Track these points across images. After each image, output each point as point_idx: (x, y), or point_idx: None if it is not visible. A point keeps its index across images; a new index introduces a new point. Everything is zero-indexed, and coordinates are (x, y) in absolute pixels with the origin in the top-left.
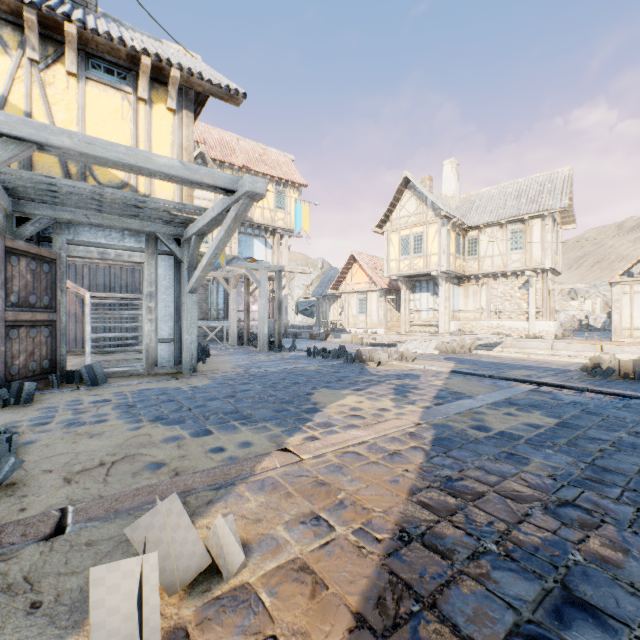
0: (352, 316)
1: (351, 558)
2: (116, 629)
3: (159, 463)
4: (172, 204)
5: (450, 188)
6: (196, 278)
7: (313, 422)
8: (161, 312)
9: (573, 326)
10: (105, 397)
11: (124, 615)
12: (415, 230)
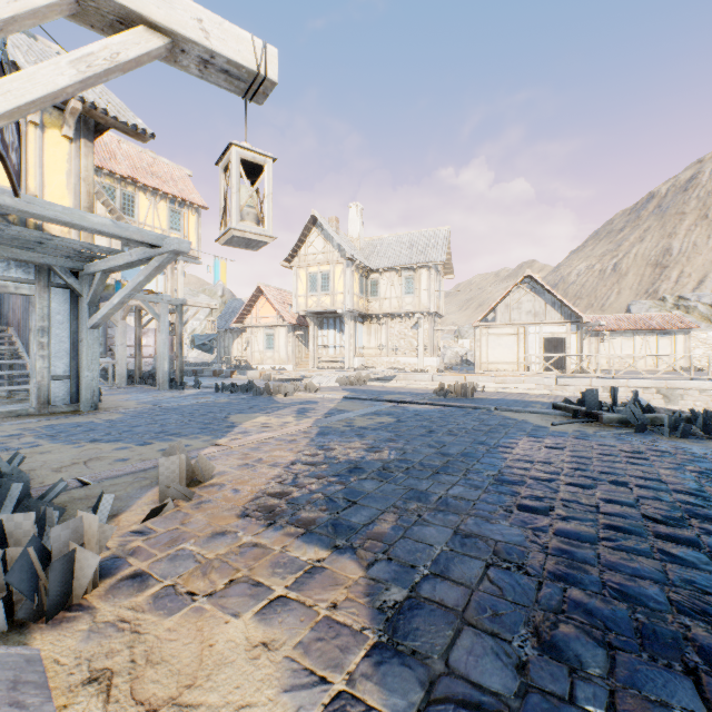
0: (259, 352)
1: (267, 471)
2: (169, 485)
3: (125, 458)
4: (84, 245)
5: (356, 230)
6: (103, 315)
7: (234, 432)
8: (55, 348)
9: (457, 361)
10: (13, 432)
11: (172, 479)
12: (323, 268)
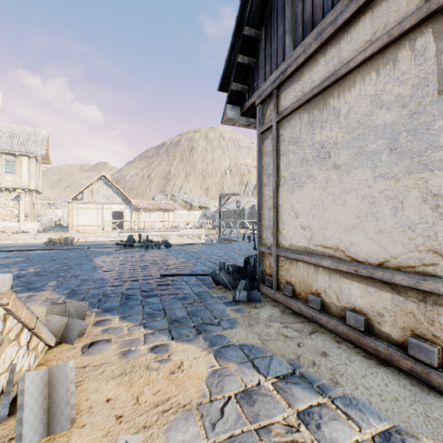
0: None
1: None
2: None
3: None
4: None
5: None
6: None
7: None
8: None
9: (52, 225)
10: None
11: None
12: None
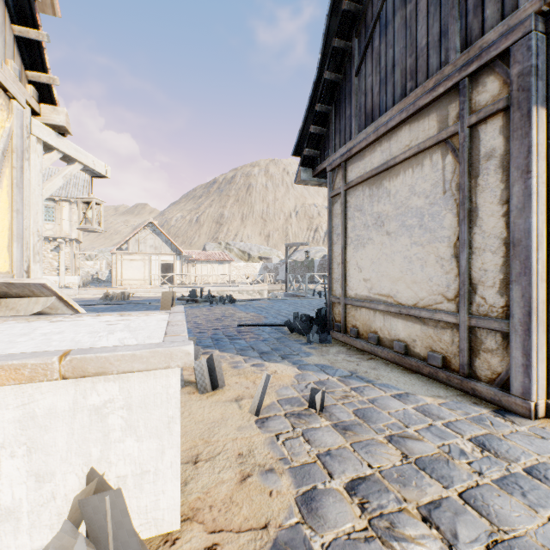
0: None
1: None
2: None
3: None
4: None
5: None
6: None
7: None
8: None
9: (89, 279)
10: None
11: None
12: None
